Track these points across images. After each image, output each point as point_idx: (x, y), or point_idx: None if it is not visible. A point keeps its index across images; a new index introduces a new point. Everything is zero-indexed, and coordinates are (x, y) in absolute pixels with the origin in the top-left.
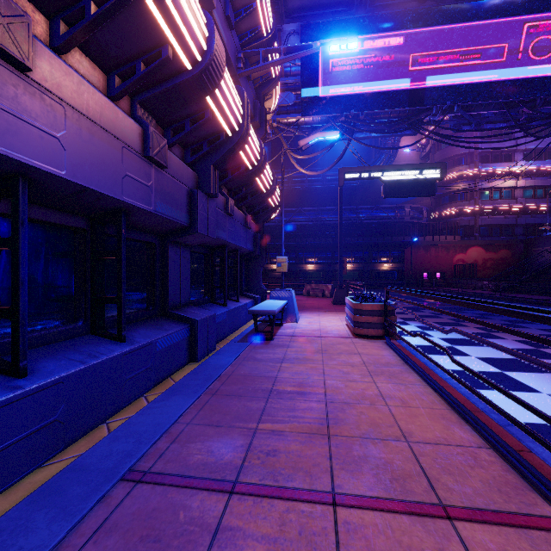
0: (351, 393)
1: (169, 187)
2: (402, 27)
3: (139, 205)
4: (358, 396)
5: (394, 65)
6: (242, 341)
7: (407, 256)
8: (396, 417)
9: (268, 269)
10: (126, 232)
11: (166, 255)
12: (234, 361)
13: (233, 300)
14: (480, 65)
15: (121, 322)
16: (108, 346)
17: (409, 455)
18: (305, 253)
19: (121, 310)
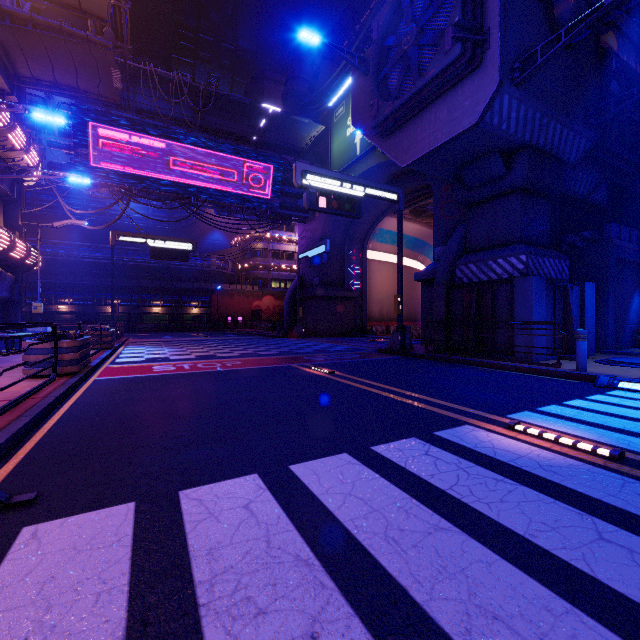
0: None
1: None
2: (164, 137)
3: None
4: None
5: (160, 161)
6: None
7: (215, 302)
8: None
9: (52, 310)
10: None
11: None
12: None
13: None
14: (221, 179)
15: None
16: None
17: None
18: (105, 294)
19: None
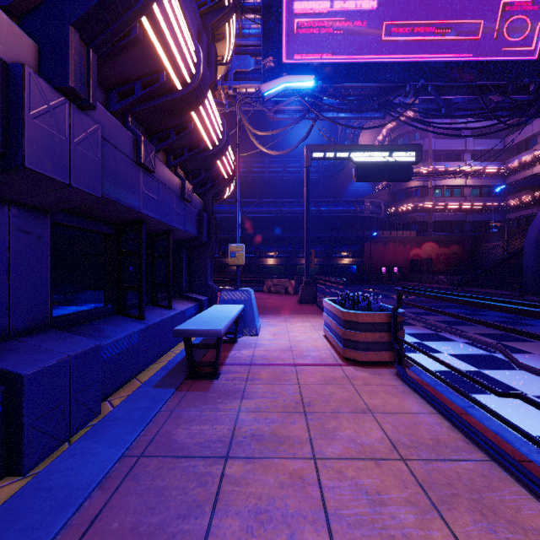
0: None
1: None
2: None
3: None
4: None
5: (367, 33)
6: (162, 384)
7: (367, 251)
8: None
9: (226, 263)
10: None
11: None
12: (119, 460)
13: (163, 306)
14: (456, 42)
15: None
16: None
17: None
18: (265, 247)
19: None
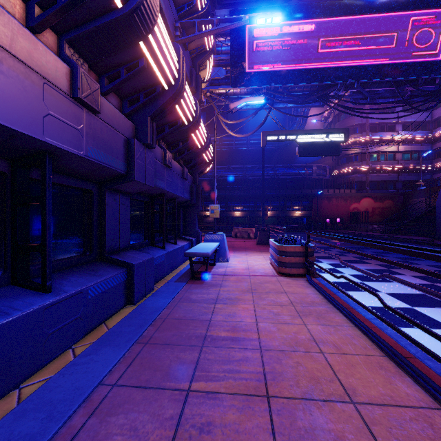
0: (284, 337)
1: (103, 133)
2: (313, 16)
3: (67, 148)
4: (292, 341)
5: (307, 48)
6: (178, 281)
7: (314, 205)
8: (334, 369)
9: (203, 215)
10: (58, 178)
11: (104, 201)
12: (170, 302)
13: (172, 242)
14: (375, 50)
15: (45, 271)
16: (28, 299)
17: (359, 423)
18: (233, 202)
19: (45, 259)
